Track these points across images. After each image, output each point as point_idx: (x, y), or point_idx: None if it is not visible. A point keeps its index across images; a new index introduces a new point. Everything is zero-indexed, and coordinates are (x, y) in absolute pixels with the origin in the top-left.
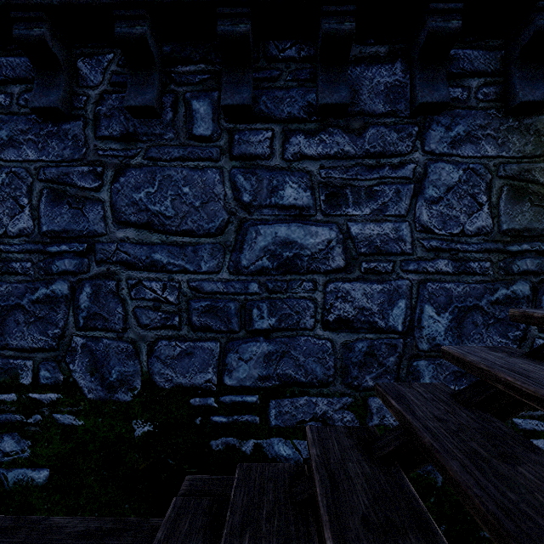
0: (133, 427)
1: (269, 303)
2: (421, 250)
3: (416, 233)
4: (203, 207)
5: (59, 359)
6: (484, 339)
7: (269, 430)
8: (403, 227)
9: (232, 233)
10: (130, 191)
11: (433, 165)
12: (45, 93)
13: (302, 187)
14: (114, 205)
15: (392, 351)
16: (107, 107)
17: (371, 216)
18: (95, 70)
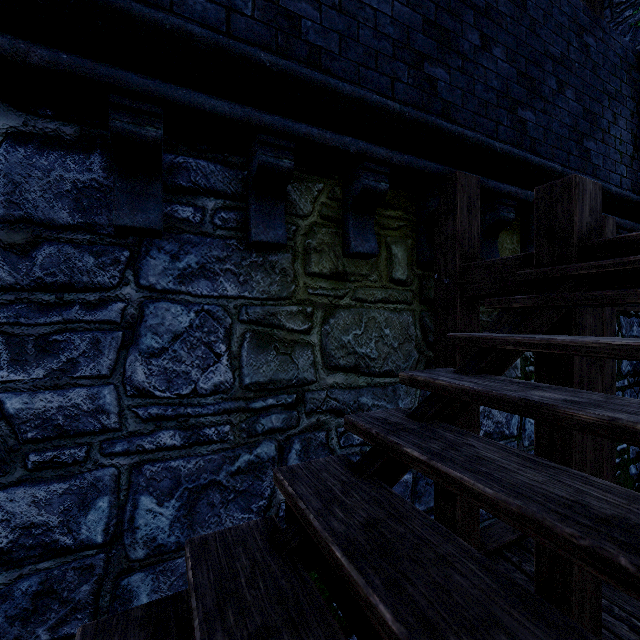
0: None
1: None
2: (134, 422)
3: (126, 399)
4: None
5: None
6: (222, 521)
7: None
8: (105, 392)
9: None
10: None
11: (154, 305)
12: None
13: None
14: None
15: (86, 576)
16: None
17: (48, 380)
18: None
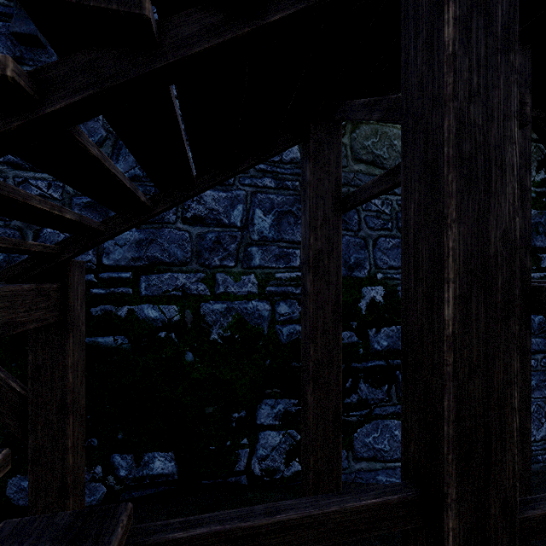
0: None
1: None
2: (253, 171)
3: None
4: (84, 125)
5: None
6: (295, 233)
7: (141, 298)
8: None
9: (109, 147)
10: None
11: None
12: None
13: None
14: None
15: (233, 240)
16: None
17: None
18: None
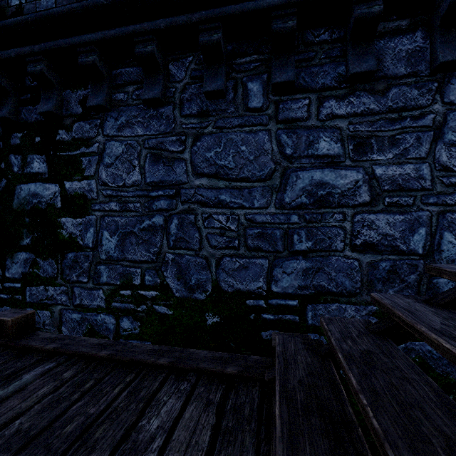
0: (206, 318)
1: (307, 231)
2: (440, 186)
3: (435, 172)
4: (256, 160)
5: (157, 268)
6: None
7: (307, 327)
8: (423, 167)
9: (277, 178)
10: (204, 152)
11: (452, 113)
12: (151, 89)
13: (333, 140)
14: (193, 162)
15: (413, 270)
16: (188, 94)
17: (394, 159)
18: (180, 70)
